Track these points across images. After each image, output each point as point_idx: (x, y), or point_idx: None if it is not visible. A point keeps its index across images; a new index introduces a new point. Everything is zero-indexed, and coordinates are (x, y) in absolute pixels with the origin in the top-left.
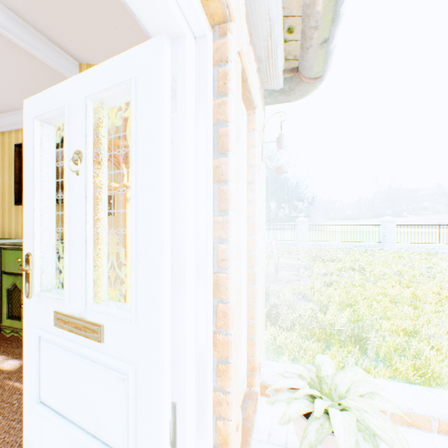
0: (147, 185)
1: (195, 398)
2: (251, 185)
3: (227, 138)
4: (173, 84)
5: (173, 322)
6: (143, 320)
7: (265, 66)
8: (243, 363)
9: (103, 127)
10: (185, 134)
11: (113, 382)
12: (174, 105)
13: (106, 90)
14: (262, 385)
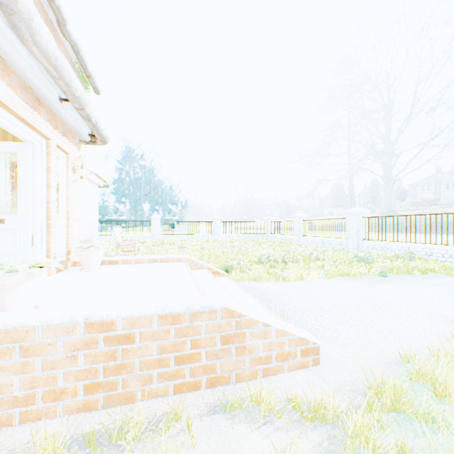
0: (24, 180)
1: (40, 237)
2: (68, 183)
3: (51, 169)
4: (33, 155)
5: (33, 215)
6: (23, 215)
7: (78, 134)
8: (64, 250)
9: (3, 159)
10: (37, 168)
11: (11, 234)
12: (33, 160)
13: (7, 151)
14: (74, 262)
